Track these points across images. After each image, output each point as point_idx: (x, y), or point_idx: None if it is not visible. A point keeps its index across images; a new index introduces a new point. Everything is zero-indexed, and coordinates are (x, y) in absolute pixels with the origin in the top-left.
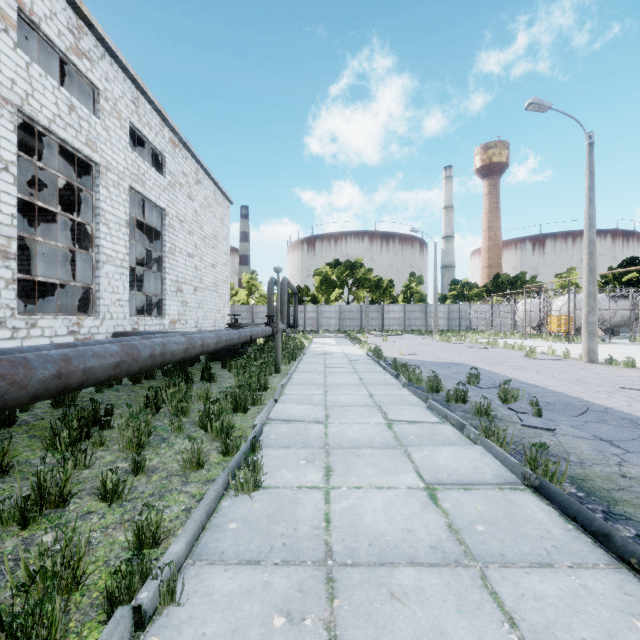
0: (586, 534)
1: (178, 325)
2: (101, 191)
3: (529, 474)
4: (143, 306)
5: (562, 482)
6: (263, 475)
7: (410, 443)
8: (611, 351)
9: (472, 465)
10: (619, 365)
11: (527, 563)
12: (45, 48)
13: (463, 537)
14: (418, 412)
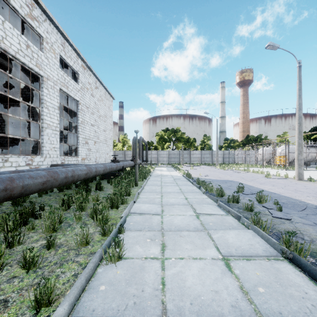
0: None
1: (86, 161)
2: (44, 90)
3: (286, 250)
4: (68, 151)
5: (307, 256)
6: (124, 251)
7: (210, 228)
8: (308, 174)
9: (249, 243)
10: (315, 181)
11: None
12: (15, 16)
13: (251, 297)
14: (213, 208)
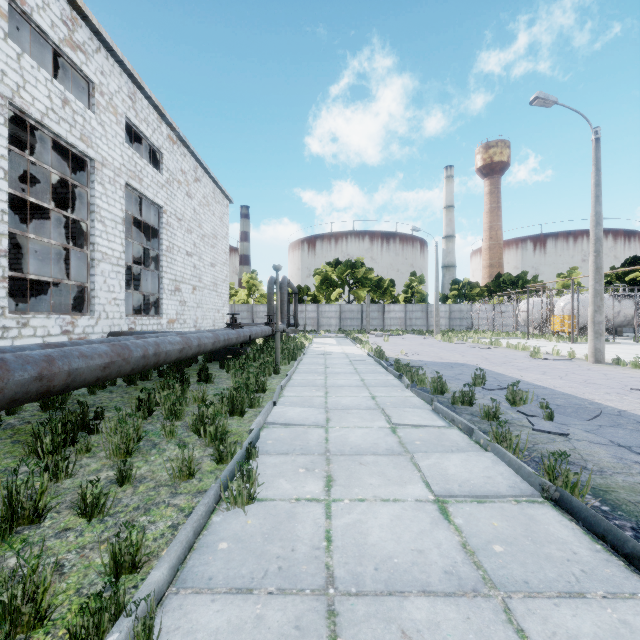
0: (617, 556)
1: (176, 325)
2: (96, 187)
3: (548, 486)
4: (141, 305)
5: (584, 495)
6: (258, 486)
7: (416, 449)
8: (616, 351)
9: (484, 474)
10: (626, 365)
11: (555, 592)
12: (39, 41)
13: (480, 560)
14: (423, 415)
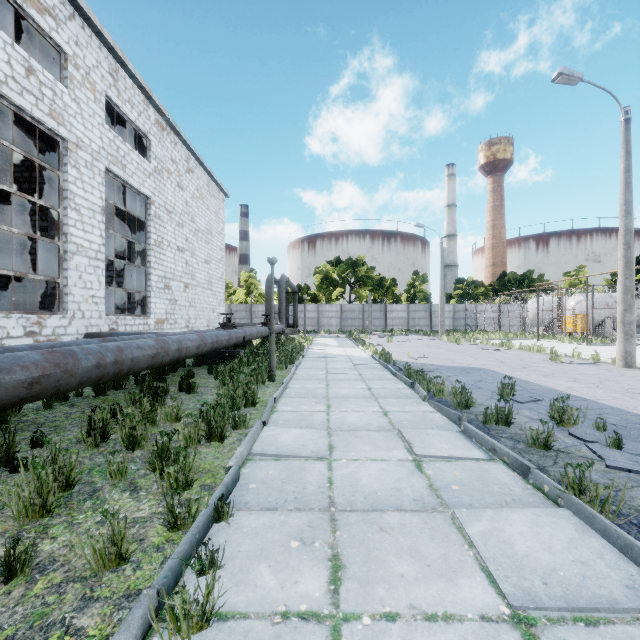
0: None
1: (166, 325)
2: (69, 171)
3: None
4: (127, 304)
5: None
6: (219, 597)
7: (456, 500)
8: (639, 353)
9: (574, 556)
10: None
11: None
12: (4, 6)
13: None
14: (452, 441)
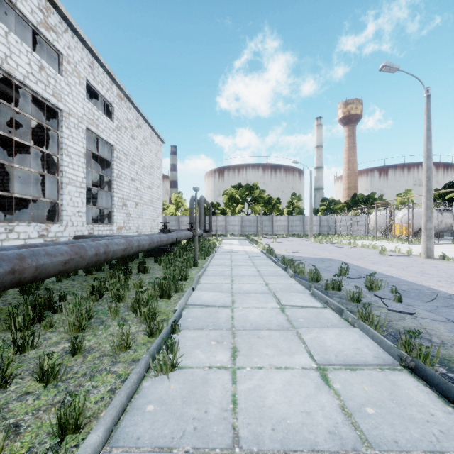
0: None
1: (123, 230)
2: (64, 131)
3: (405, 357)
4: (98, 216)
5: (434, 364)
6: (179, 357)
7: (300, 325)
8: (441, 249)
9: (354, 346)
10: (450, 260)
11: (421, 451)
12: (23, 24)
13: (357, 421)
14: (304, 298)
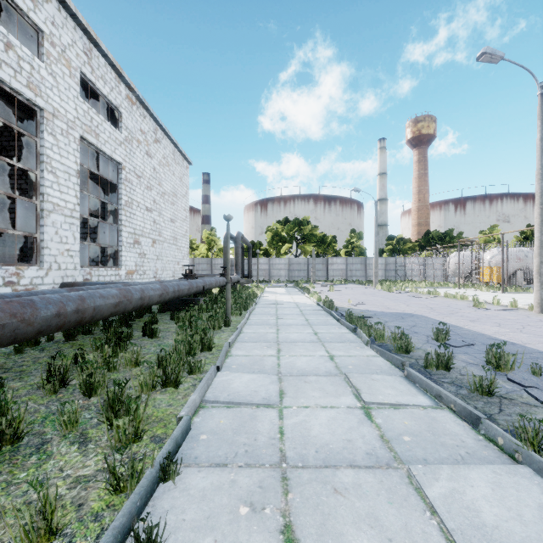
0: None
1: (135, 276)
2: (46, 138)
3: None
4: (101, 257)
5: None
6: None
7: (409, 454)
8: None
9: None
10: None
11: None
12: None
13: None
14: (397, 386)
